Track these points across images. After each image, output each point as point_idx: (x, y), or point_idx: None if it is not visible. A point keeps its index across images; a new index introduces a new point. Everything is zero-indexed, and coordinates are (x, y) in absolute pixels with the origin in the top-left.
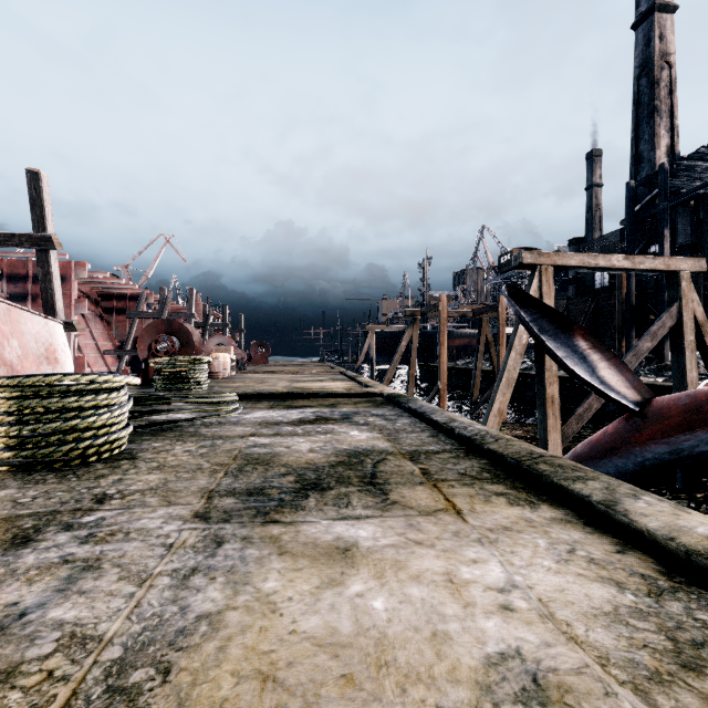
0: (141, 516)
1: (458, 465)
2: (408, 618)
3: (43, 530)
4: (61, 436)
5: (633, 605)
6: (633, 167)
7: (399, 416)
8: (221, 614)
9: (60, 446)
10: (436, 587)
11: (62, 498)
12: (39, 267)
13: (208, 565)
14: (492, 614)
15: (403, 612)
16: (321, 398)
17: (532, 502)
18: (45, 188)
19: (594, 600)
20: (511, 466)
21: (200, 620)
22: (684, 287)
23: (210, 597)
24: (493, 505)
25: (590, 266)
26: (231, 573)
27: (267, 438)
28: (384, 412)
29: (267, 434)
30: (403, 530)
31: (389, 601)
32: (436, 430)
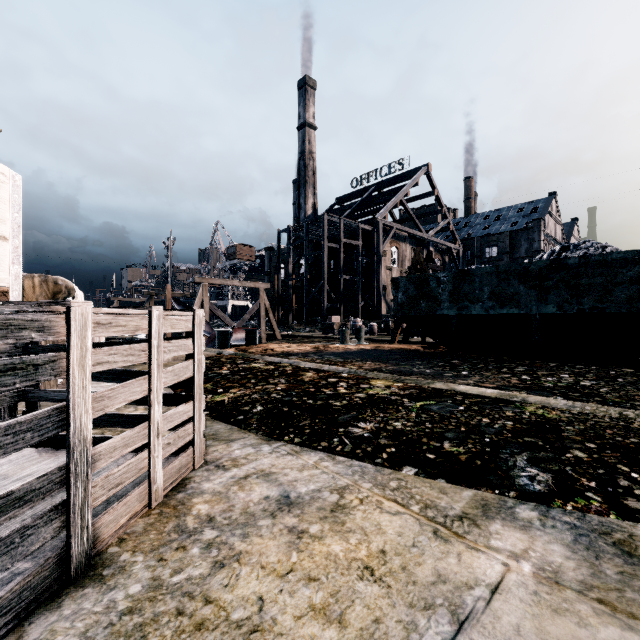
0: None
1: None
2: None
3: None
4: None
5: None
6: (297, 211)
7: None
8: None
9: None
10: None
11: None
12: None
13: None
14: None
15: None
16: None
17: None
18: None
19: None
20: None
21: None
22: (261, 294)
23: None
24: None
25: (224, 284)
26: None
27: None
28: None
29: None
30: None
31: None
32: None
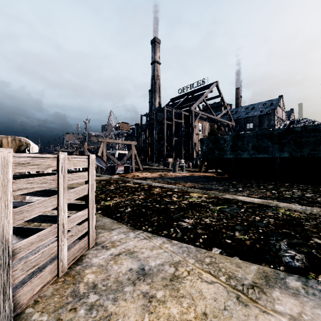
0: None
1: None
2: None
3: None
4: None
5: None
6: (151, 105)
7: None
8: None
9: None
10: None
11: None
12: None
13: None
14: None
15: None
16: None
17: None
18: None
19: None
20: None
21: None
22: (132, 147)
23: None
24: None
25: (114, 142)
26: None
27: None
28: None
29: None
30: None
31: None
32: None
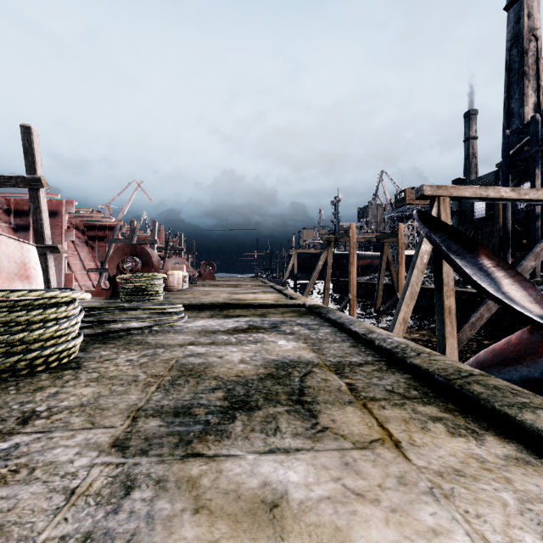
0: (57, 443)
1: (383, 379)
2: None
3: None
4: (9, 348)
5: None
6: (505, 121)
7: (321, 325)
8: None
9: (7, 357)
10: None
11: None
12: (31, 202)
13: (105, 530)
14: None
15: None
16: (253, 308)
17: (474, 431)
18: (36, 140)
19: None
20: (439, 384)
21: None
22: None
23: None
24: (433, 434)
25: (481, 196)
26: None
27: (203, 347)
28: (307, 321)
29: (204, 342)
30: (338, 472)
31: None
32: (355, 340)
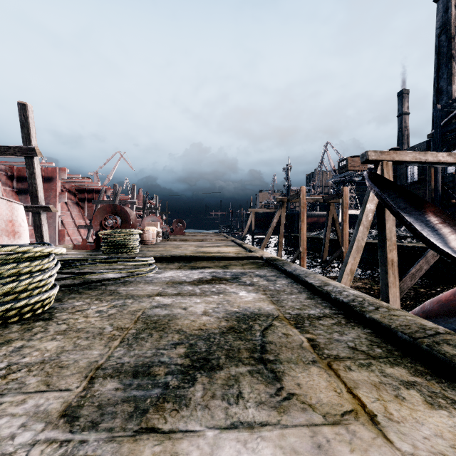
0: (4, 410)
1: (344, 335)
2: None
3: None
4: None
5: None
6: (435, 98)
7: (278, 277)
8: None
9: None
10: None
11: None
12: (27, 168)
13: None
14: None
15: None
16: (217, 260)
17: (455, 402)
18: (31, 115)
19: None
20: (404, 341)
21: None
22: None
23: None
24: (409, 404)
25: (421, 161)
26: None
27: (169, 298)
28: (265, 272)
29: (170, 293)
30: None
31: None
32: (311, 292)
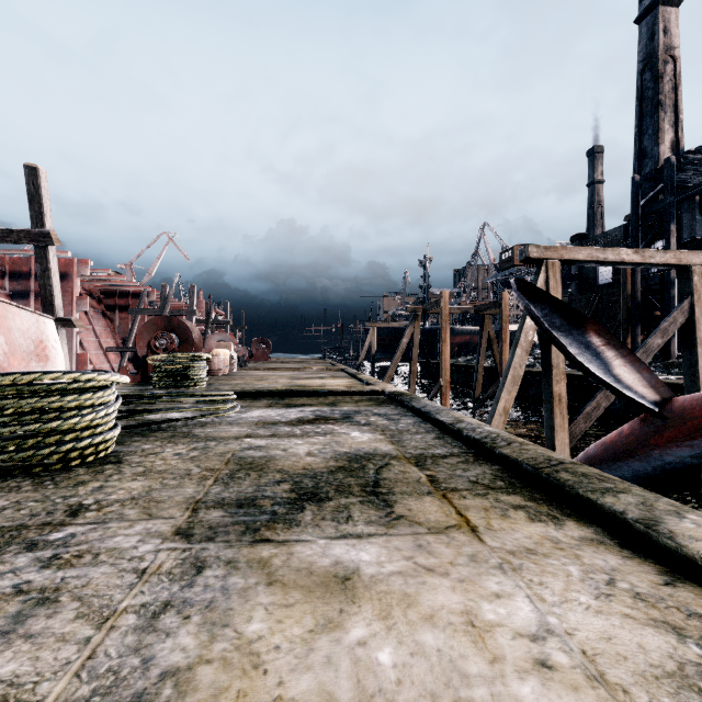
0: (115, 532)
1: (468, 471)
2: (422, 679)
3: (3, 550)
4: (40, 439)
5: (701, 662)
6: (636, 162)
7: (402, 415)
8: (192, 670)
9: (39, 449)
10: (454, 633)
11: (33, 509)
12: (37, 263)
13: (183, 599)
14: (527, 674)
15: (415, 669)
16: (321, 396)
17: (556, 517)
18: (44, 184)
19: (651, 653)
20: (527, 473)
21: (165, 678)
22: (696, 281)
23: (181, 645)
24: (512, 520)
25: (598, 260)
26: (209, 610)
27: (263, 440)
28: (386, 411)
29: (263, 435)
30: (411, 552)
31: (398, 652)
32: (442, 431)
